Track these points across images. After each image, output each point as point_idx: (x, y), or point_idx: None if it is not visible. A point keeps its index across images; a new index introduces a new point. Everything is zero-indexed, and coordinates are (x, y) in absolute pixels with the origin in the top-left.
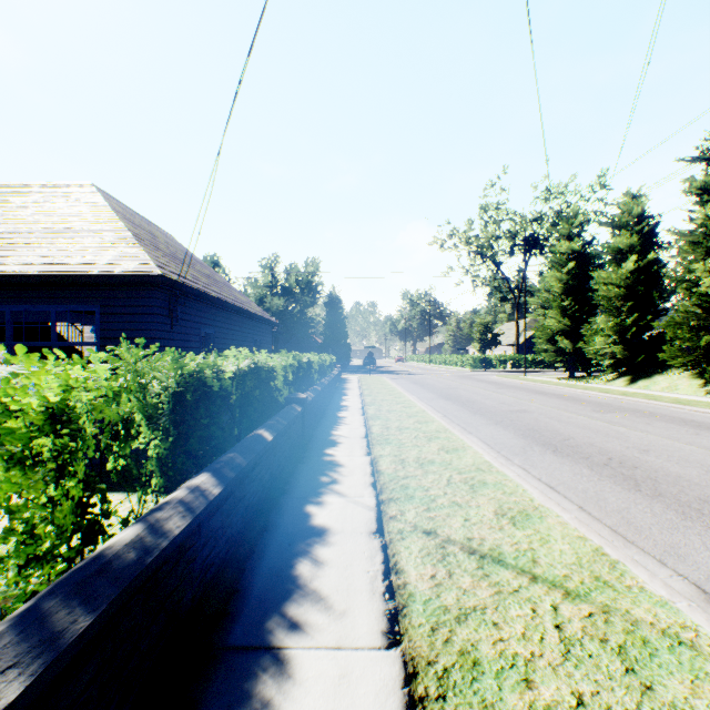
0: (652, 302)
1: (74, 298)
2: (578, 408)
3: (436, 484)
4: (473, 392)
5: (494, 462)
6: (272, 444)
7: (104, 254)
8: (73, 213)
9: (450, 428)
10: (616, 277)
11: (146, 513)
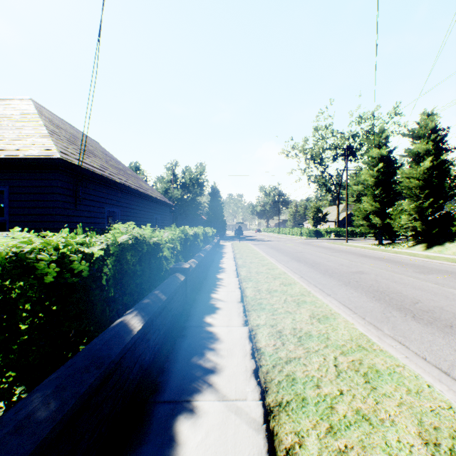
0: (444, 190)
1: None
2: (402, 270)
3: (325, 373)
4: (315, 255)
5: (370, 335)
6: (142, 330)
7: (17, 143)
8: (6, 115)
9: (312, 291)
10: (416, 173)
11: None
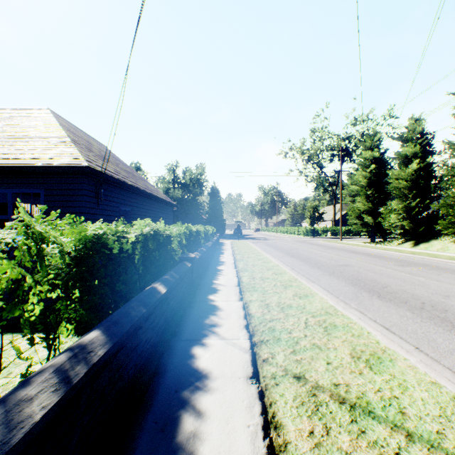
0: (430, 191)
1: (25, 184)
2: (384, 263)
3: (296, 326)
4: (308, 251)
5: (337, 306)
6: (165, 295)
7: (48, 152)
8: (31, 126)
9: (299, 278)
10: (404, 174)
11: (18, 384)
